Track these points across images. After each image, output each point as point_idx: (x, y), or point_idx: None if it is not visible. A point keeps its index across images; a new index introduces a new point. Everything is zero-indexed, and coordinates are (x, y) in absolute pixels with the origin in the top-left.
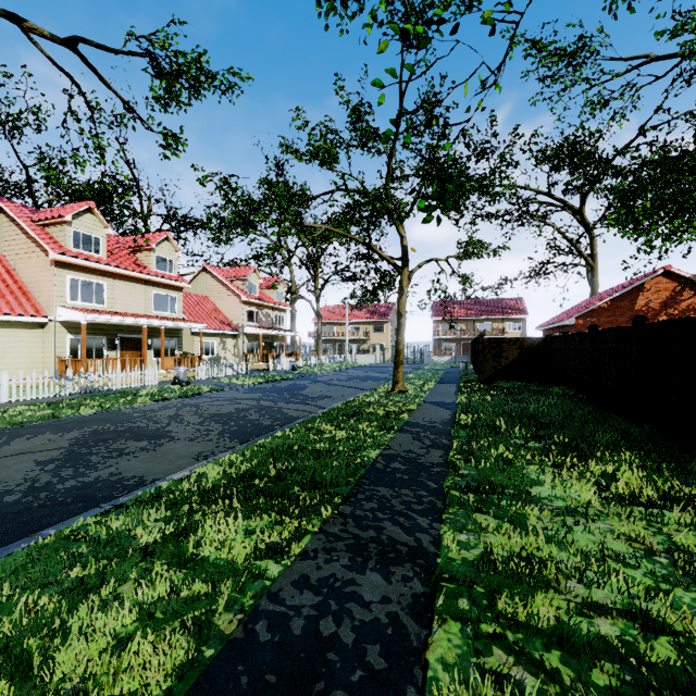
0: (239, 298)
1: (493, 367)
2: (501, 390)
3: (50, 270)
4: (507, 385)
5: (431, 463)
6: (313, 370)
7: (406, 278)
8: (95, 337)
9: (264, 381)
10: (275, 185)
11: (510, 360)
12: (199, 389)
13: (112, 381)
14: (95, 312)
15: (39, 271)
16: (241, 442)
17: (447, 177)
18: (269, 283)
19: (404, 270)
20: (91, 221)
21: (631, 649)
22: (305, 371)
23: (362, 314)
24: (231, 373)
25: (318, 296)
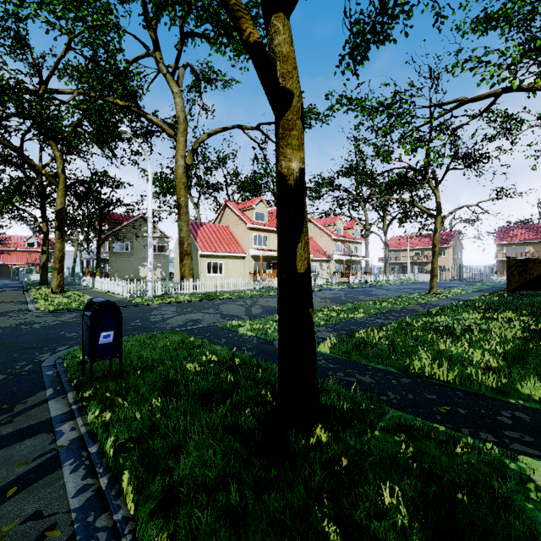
0: (330, 237)
1: (518, 280)
2: (516, 295)
3: (247, 231)
4: (526, 293)
5: (420, 311)
6: (380, 283)
7: (438, 222)
8: (263, 263)
9: (347, 287)
10: (354, 170)
11: (535, 275)
12: (313, 289)
13: (271, 284)
14: (265, 250)
15: (242, 232)
16: (340, 304)
17: (468, 155)
18: (349, 225)
19: (437, 217)
20: (261, 206)
21: (435, 326)
22: (374, 283)
23: (425, 242)
24: (327, 283)
25: (385, 231)
